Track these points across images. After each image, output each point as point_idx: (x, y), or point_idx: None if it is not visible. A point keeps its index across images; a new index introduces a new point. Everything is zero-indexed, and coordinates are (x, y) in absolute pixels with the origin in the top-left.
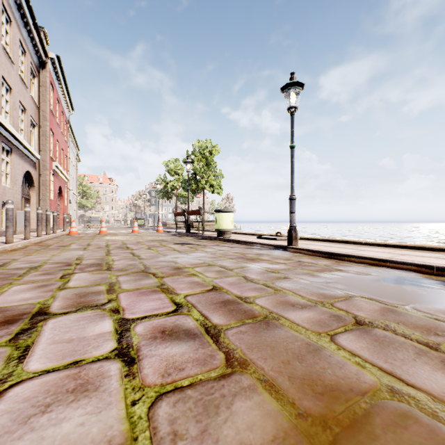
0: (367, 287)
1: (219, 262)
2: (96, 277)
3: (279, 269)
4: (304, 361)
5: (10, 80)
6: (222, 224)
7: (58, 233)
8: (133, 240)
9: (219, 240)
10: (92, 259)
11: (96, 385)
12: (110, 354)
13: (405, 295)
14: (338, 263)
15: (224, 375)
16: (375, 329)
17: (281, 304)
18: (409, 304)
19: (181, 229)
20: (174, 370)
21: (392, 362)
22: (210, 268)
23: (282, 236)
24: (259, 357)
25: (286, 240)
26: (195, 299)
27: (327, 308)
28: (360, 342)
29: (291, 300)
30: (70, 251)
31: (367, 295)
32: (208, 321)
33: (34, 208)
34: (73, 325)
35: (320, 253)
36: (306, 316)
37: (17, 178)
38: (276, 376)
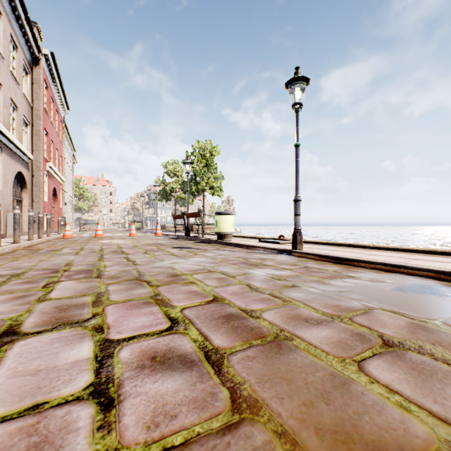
0: (386, 297)
1: (220, 268)
2: (84, 285)
3: (286, 276)
4: (332, 402)
5: (0, 76)
6: (223, 227)
7: (51, 236)
8: (129, 244)
9: (219, 244)
10: (82, 264)
11: (56, 445)
12: (83, 393)
13: (430, 306)
14: (347, 268)
15: (230, 426)
16: (409, 352)
17: (293, 319)
18: (438, 319)
19: (180, 232)
20: (164, 419)
21: (443, 402)
22: (210, 275)
23: (285, 239)
24: (273, 395)
25: (290, 243)
26: (193, 313)
27: (346, 324)
28: (395, 371)
29: (304, 314)
30: (60, 256)
31: (388, 306)
32: (208, 343)
33: (26, 210)
34: (44, 349)
35: (327, 258)
36: (323, 335)
37: (8, 179)
38: (298, 427)
